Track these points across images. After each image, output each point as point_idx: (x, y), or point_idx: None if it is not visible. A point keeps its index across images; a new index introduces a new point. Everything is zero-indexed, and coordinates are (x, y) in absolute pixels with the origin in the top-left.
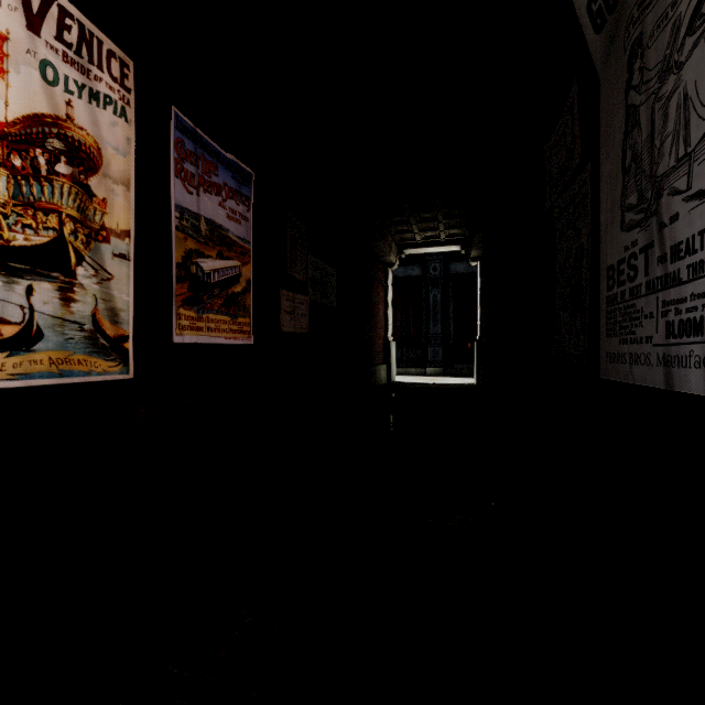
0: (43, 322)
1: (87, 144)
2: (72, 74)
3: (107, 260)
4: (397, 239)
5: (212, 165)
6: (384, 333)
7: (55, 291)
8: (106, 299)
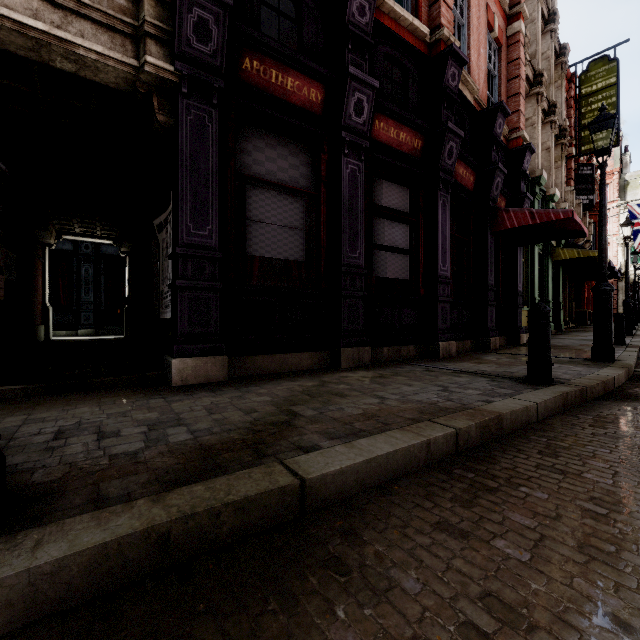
0: None
1: None
2: None
3: None
4: (57, 227)
5: None
6: (42, 299)
7: None
8: None
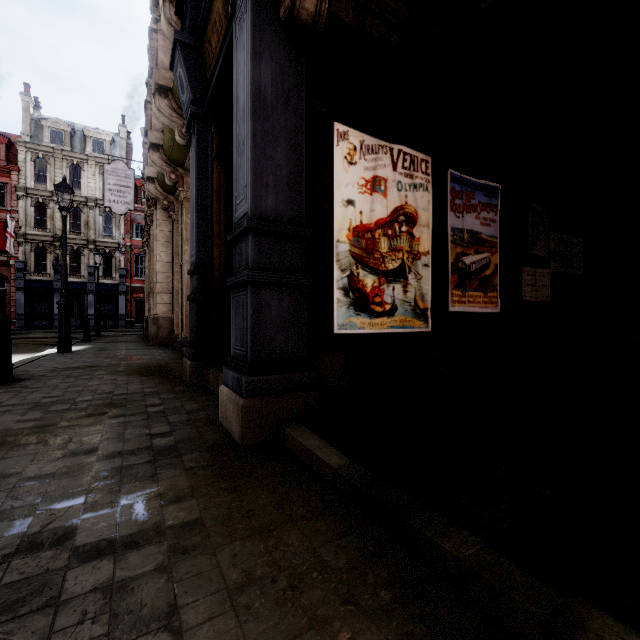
0: (397, 303)
1: (412, 213)
2: (407, 181)
3: (419, 269)
4: None
5: (470, 194)
6: None
7: (401, 288)
8: (419, 289)
